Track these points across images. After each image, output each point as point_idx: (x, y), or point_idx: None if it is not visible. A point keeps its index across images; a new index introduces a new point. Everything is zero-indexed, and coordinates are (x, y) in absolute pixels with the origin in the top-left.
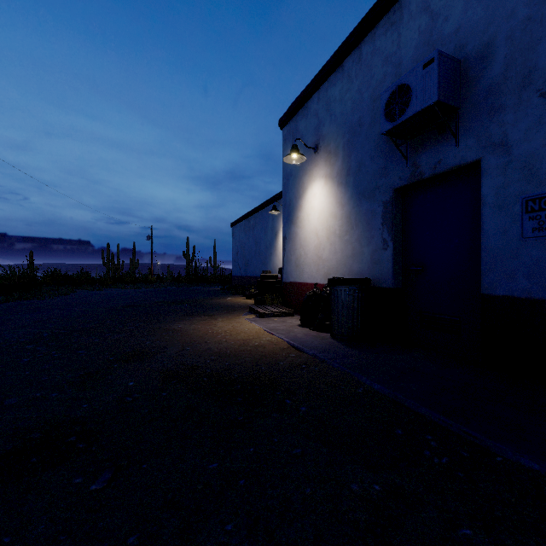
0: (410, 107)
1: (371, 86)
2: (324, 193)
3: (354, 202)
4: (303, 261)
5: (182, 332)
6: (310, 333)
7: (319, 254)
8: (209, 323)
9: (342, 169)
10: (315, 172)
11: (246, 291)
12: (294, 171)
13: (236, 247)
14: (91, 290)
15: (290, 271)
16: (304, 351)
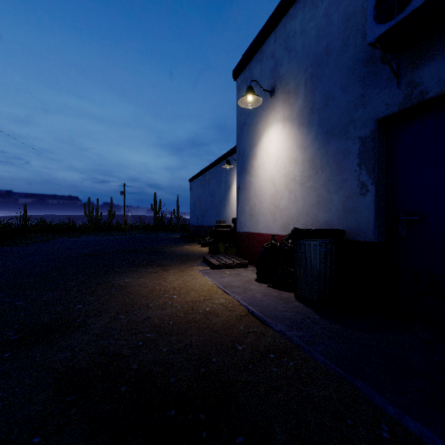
0: None
1: (343, 3)
2: (282, 137)
3: (319, 143)
4: (257, 211)
5: (126, 288)
6: (270, 292)
7: (276, 203)
8: (159, 277)
9: (304, 108)
10: (271, 117)
11: (201, 239)
12: (248, 120)
13: (194, 200)
14: (70, 237)
15: (244, 221)
16: (267, 323)
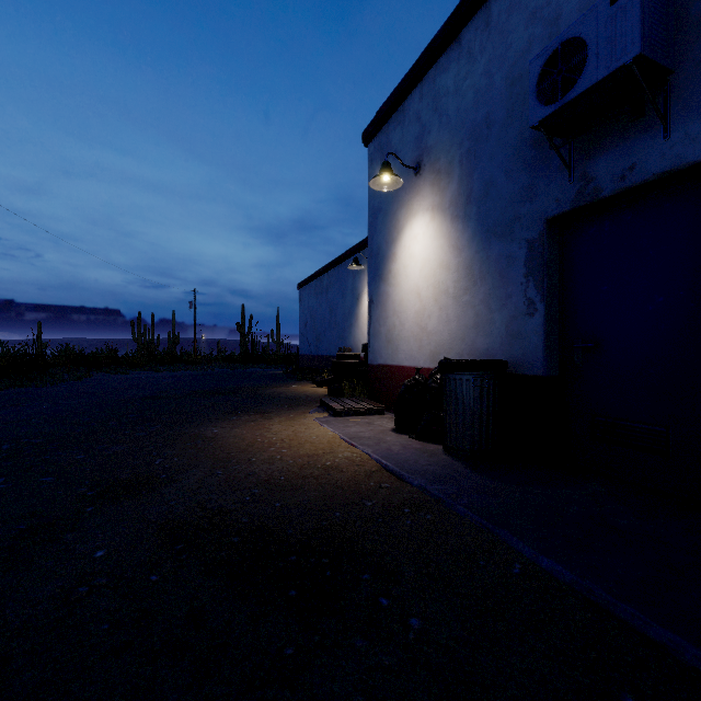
0: (585, 73)
1: (507, 62)
2: (430, 233)
3: (478, 244)
4: (397, 334)
5: (216, 441)
6: (412, 444)
7: (422, 324)
8: (259, 426)
9: (458, 195)
10: (416, 204)
11: (316, 376)
12: (385, 205)
13: (304, 317)
14: (114, 373)
15: (378, 349)
16: (404, 478)
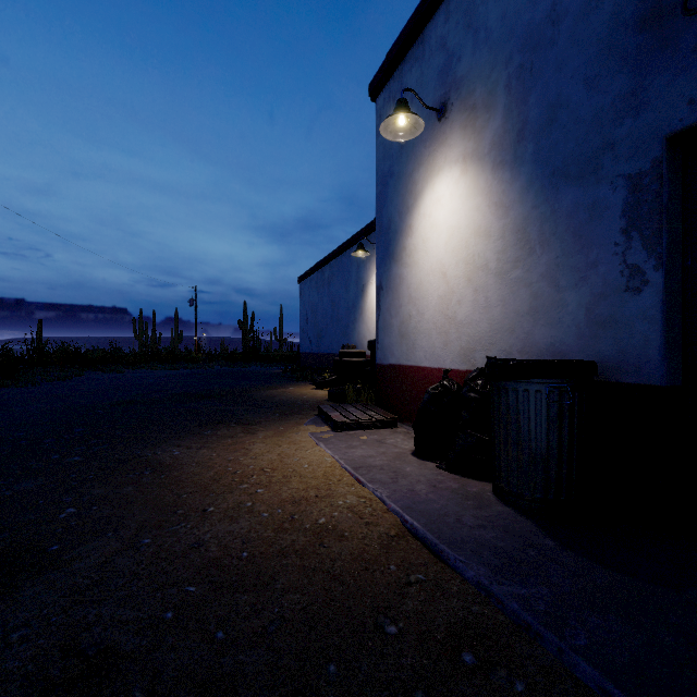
0: None
1: None
2: (460, 191)
3: (537, 195)
4: (414, 327)
5: (171, 471)
6: (443, 480)
7: (449, 312)
8: (236, 446)
9: (504, 132)
10: (439, 157)
11: (317, 376)
12: (397, 167)
13: (305, 312)
14: (108, 372)
15: (389, 346)
16: (446, 559)
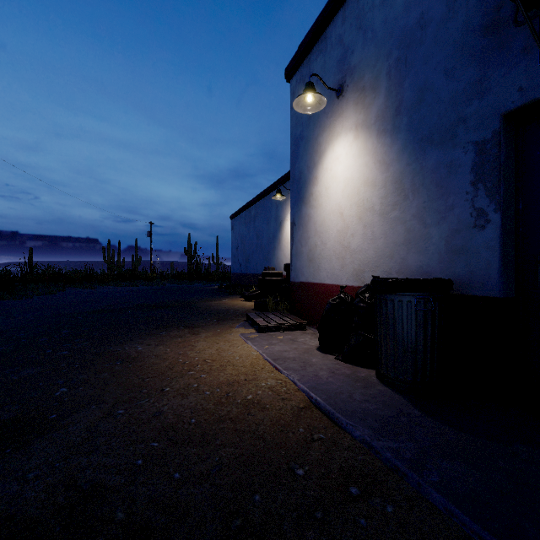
0: None
1: None
2: (353, 152)
3: (410, 155)
4: (319, 253)
5: (136, 361)
6: (340, 368)
7: (345, 243)
8: (185, 343)
9: (386, 108)
10: (338, 125)
11: (245, 291)
12: (306, 132)
13: (236, 242)
14: (84, 288)
15: (300, 268)
16: (340, 423)
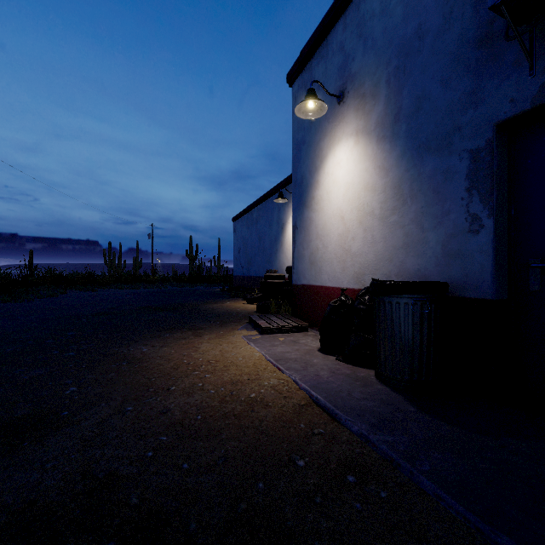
0: None
1: None
2: (354, 157)
3: (408, 162)
4: (321, 256)
5: (142, 362)
6: (340, 368)
7: (346, 246)
8: (189, 345)
9: (385, 115)
10: (339, 131)
11: (247, 293)
12: (308, 137)
13: (238, 244)
14: (85, 291)
15: (302, 270)
16: (340, 419)
